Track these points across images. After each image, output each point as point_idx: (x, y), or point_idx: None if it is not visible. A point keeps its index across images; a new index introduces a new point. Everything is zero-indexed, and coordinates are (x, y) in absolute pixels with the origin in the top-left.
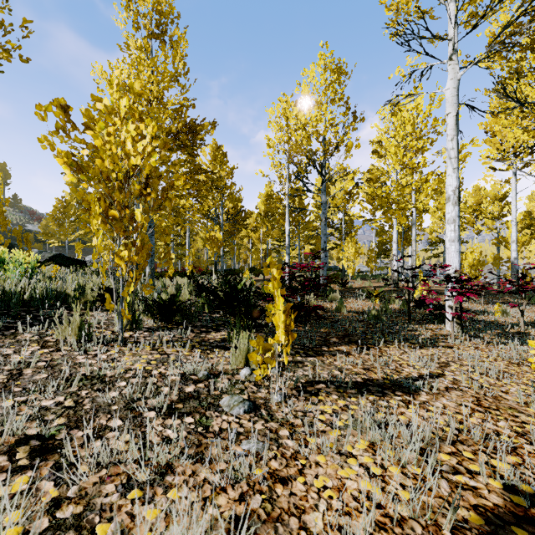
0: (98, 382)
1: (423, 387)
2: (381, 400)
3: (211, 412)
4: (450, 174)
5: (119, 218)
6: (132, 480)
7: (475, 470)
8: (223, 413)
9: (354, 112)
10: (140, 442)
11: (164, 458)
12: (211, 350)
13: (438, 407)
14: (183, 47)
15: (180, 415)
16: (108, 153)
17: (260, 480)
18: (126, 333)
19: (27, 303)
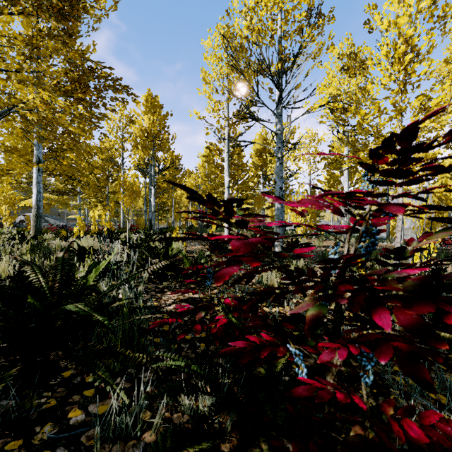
0: None
1: None
2: None
3: None
4: None
5: None
6: None
7: None
8: None
9: (319, 12)
10: None
11: None
12: None
13: None
14: None
15: None
16: None
17: None
18: None
19: None
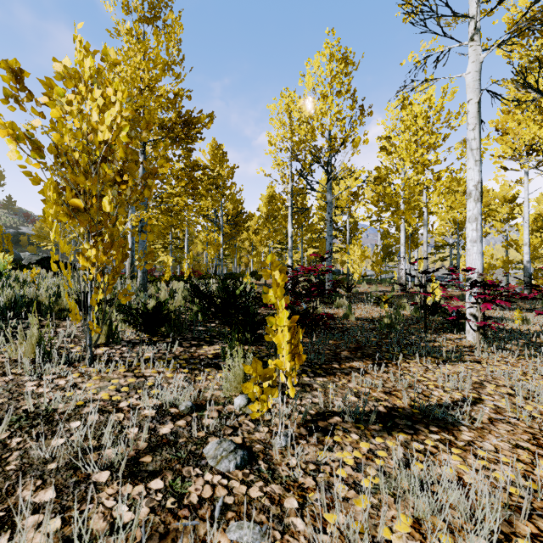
0: (41, 422)
1: (461, 418)
2: (414, 441)
3: (189, 468)
4: (472, 167)
5: (85, 209)
6: None
7: None
8: (207, 469)
9: (362, 106)
10: None
11: None
12: (200, 370)
13: (489, 450)
14: (177, 31)
15: (146, 475)
16: (68, 127)
17: None
18: (100, 348)
19: None
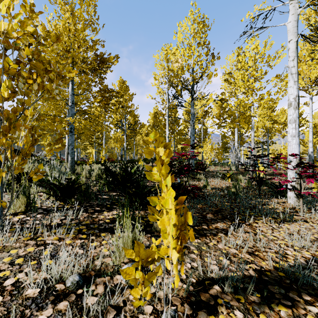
0: None
1: None
2: None
3: None
4: (292, 85)
5: None
6: None
7: None
8: None
9: (213, 53)
10: None
11: None
12: (96, 235)
13: None
14: None
15: None
16: None
17: None
18: (17, 216)
19: None
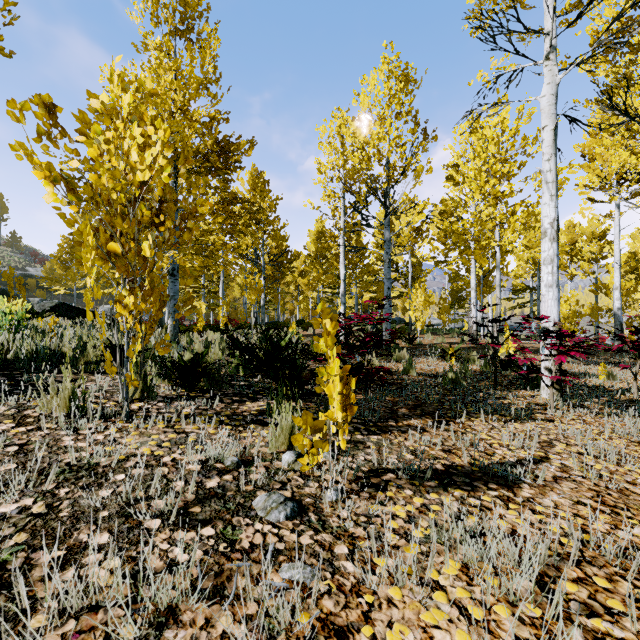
0: (86, 475)
1: (524, 476)
2: (471, 497)
3: (239, 518)
4: (547, 202)
5: (122, 254)
6: (112, 638)
7: (617, 608)
8: (256, 519)
9: (425, 129)
10: (128, 575)
11: (164, 599)
12: (244, 427)
13: (548, 506)
14: (214, 46)
15: (196, 523)
16: (106, 166)
17: (306, 633)
18: (135, 403)
19: (11, 364)
